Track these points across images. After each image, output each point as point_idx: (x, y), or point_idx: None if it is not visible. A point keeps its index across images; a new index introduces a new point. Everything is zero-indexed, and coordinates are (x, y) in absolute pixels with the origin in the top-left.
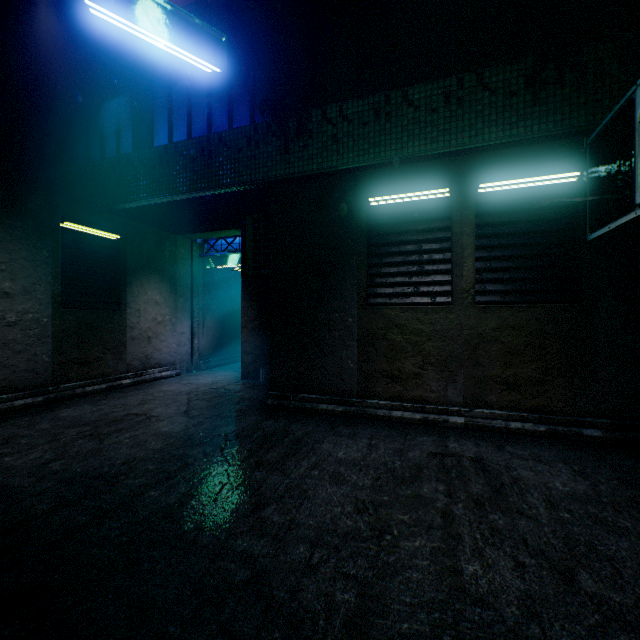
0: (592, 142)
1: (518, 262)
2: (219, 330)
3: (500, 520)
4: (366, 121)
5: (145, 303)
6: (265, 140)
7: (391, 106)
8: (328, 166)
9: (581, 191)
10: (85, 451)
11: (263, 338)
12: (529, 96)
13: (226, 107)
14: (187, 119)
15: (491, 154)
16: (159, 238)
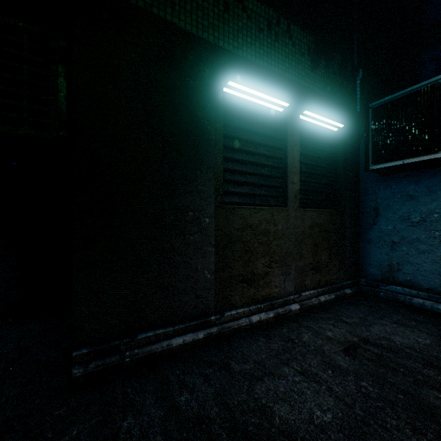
0: (379, 106)
1: (315, 178)
2: None
3: None
4: None
5: None
6: None
7: None
8: (160, 16)
9: (340, 138)
10: None
11: None
12: (309, 62)
13: None
14: None
15: (308, 90)
16: None
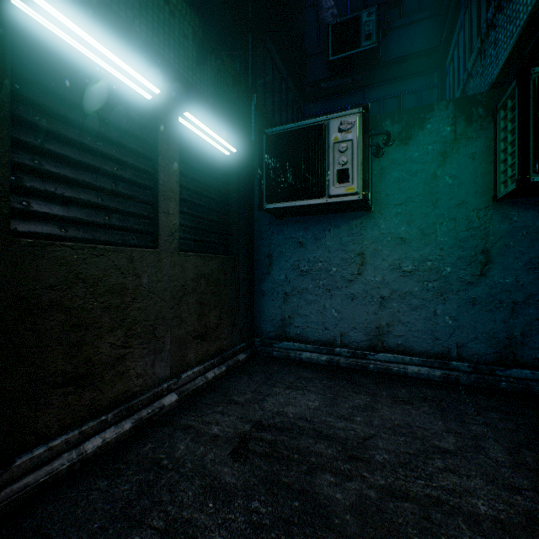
0: (273, 135)
1: (203, 211)
2: None
3: (384, 455)
4: None
5: None
6: None
7: None
8: None
9: (234, 166)
10: None
11: None
12: (195, 53)
13: None
14: None
15: (191, 85)
16: None
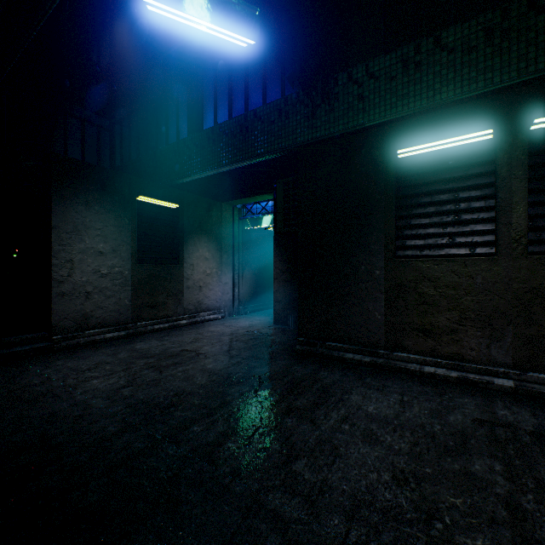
0: None
1: None
2: (255, 281)
3: None
4: (393, 75)
5: (197, 259)
6: (294, 110)
7: (421, 55)
8: (354, 125)
9: None
10: (148, 380)
11: (292, 288)
12: None
13: (260, 87)
14: (228, 103)
15: None
16: (208, 205)
